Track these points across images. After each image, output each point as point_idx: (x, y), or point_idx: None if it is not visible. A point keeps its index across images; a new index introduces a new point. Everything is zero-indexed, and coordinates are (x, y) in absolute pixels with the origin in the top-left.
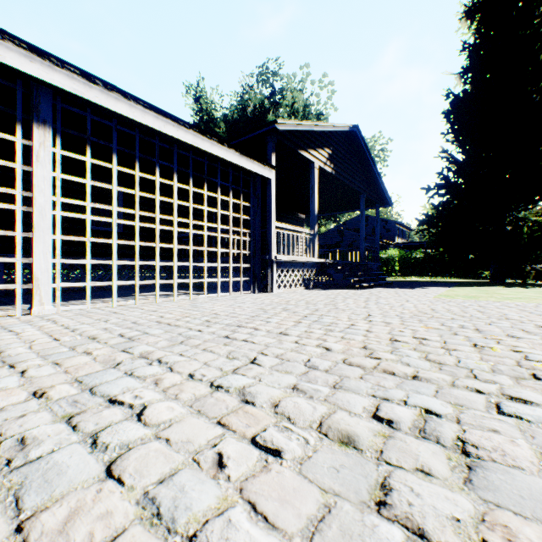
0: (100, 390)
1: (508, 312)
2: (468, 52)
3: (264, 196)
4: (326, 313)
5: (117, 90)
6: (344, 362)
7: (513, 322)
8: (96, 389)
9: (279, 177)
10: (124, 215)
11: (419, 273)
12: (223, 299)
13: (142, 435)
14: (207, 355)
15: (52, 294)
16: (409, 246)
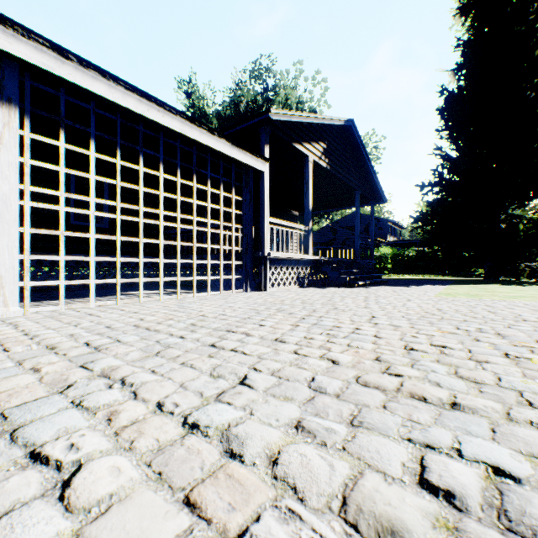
0: (25, 434)
1: (521, 313)
2: (463, 48)
3: (257, 192)
4: (325, 315)
5: (94, 67)
6: (357, 381)
7: (533, 324)
8: (20, 431)
9: (272, 172)
10: (110, 210)
11: (412, 271)
12: (214, 298)
13: (54, 536)
14: (185, 372)
15: (31, 293)
16: (401, 244)
